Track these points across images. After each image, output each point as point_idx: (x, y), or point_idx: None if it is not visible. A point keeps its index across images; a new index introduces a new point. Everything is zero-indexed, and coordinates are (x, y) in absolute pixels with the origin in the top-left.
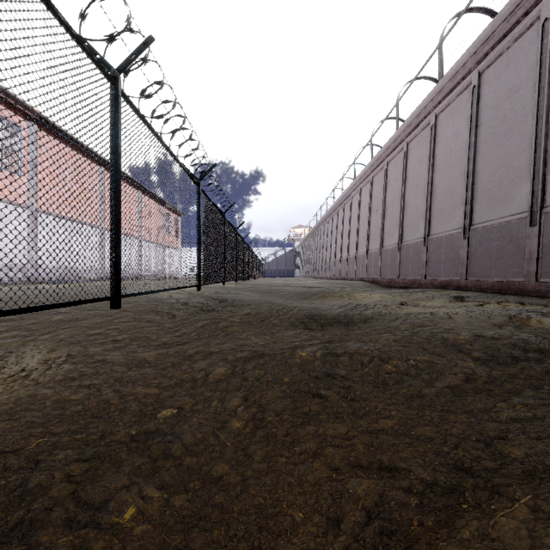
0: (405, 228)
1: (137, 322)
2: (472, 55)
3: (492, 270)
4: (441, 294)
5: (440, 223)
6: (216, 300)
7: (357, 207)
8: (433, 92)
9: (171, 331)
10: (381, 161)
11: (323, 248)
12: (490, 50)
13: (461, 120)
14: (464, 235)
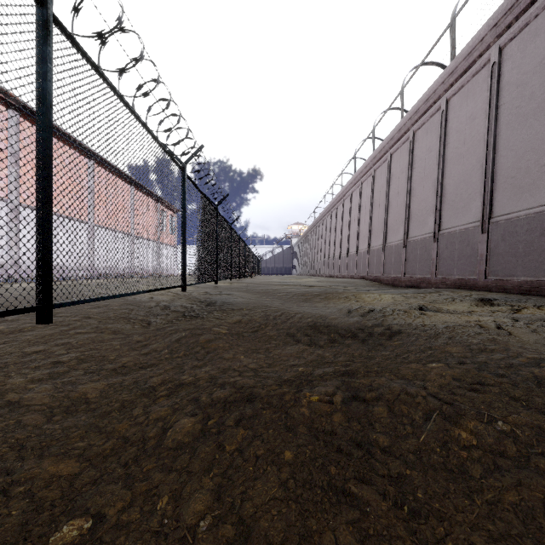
0: (411, 222)
1: (98, 334)
2: (491, 28)
3: (519, 268)
4: (460, 295)
5: (452, 216)
6: (202, 303)
7: (358, 202)
8: (444, 74)
9: (138, 346)
10: (384, 152)
11: (321, 245)
12: (514, 20)
13: (477, 102)
14: (482, 229)
